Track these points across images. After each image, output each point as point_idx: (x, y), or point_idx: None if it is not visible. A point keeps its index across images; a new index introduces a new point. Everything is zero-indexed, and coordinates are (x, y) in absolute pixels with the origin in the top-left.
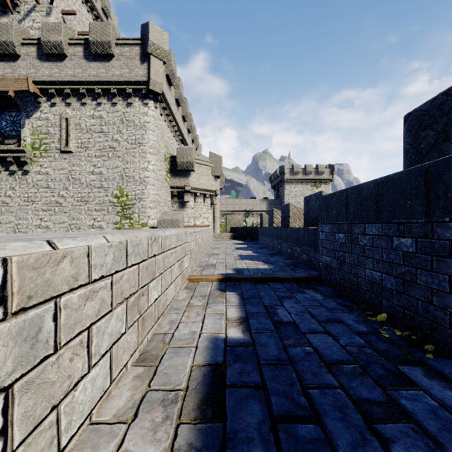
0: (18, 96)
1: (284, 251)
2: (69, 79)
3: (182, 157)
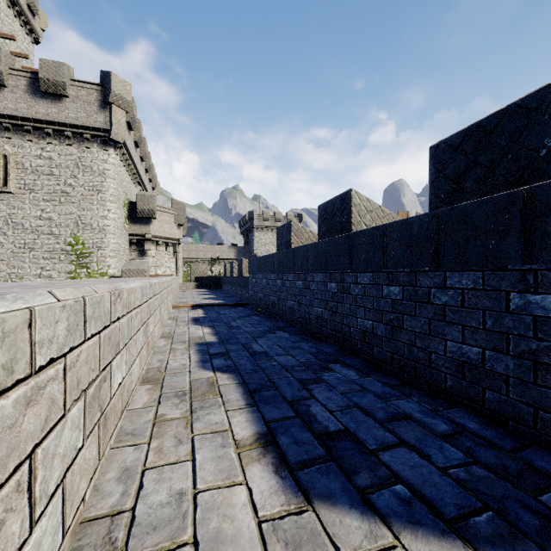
0: None
1: (238, 294)
2: (10, 113)
3: (143, 204)
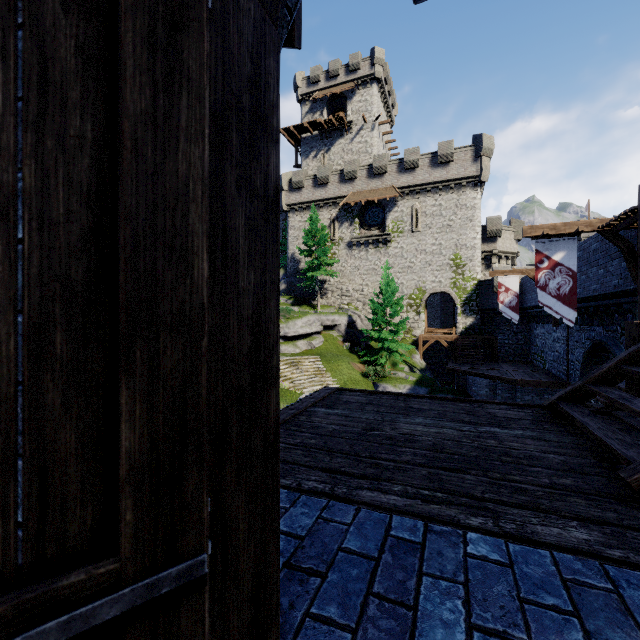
0: (383, 199)
1: None
2: (420, 183)
3: (492, 226)
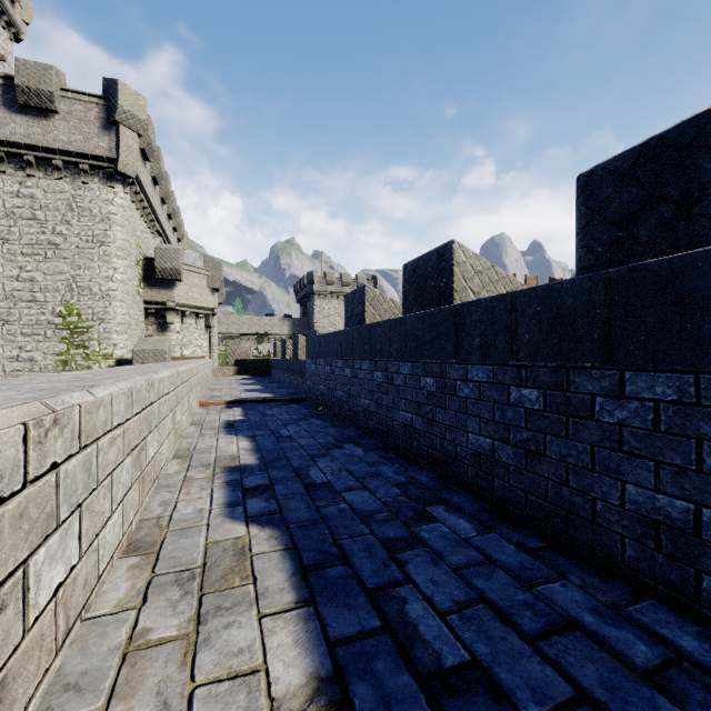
0: None
1: (292, 384)
2: None
3: (164, 262)
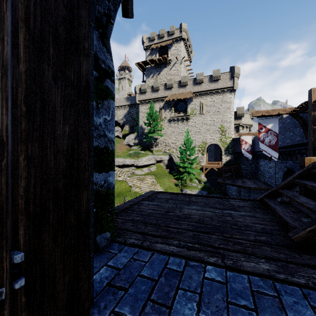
0: (186, 98)
1: None
2: (204, 90)
3: (239, 112)
